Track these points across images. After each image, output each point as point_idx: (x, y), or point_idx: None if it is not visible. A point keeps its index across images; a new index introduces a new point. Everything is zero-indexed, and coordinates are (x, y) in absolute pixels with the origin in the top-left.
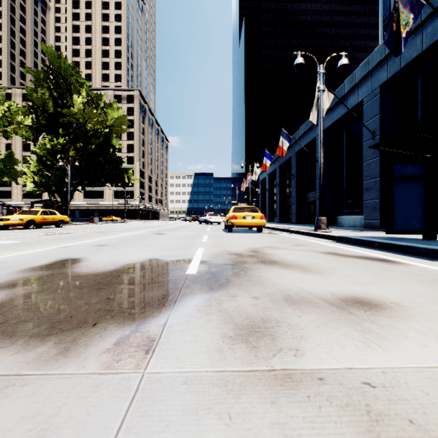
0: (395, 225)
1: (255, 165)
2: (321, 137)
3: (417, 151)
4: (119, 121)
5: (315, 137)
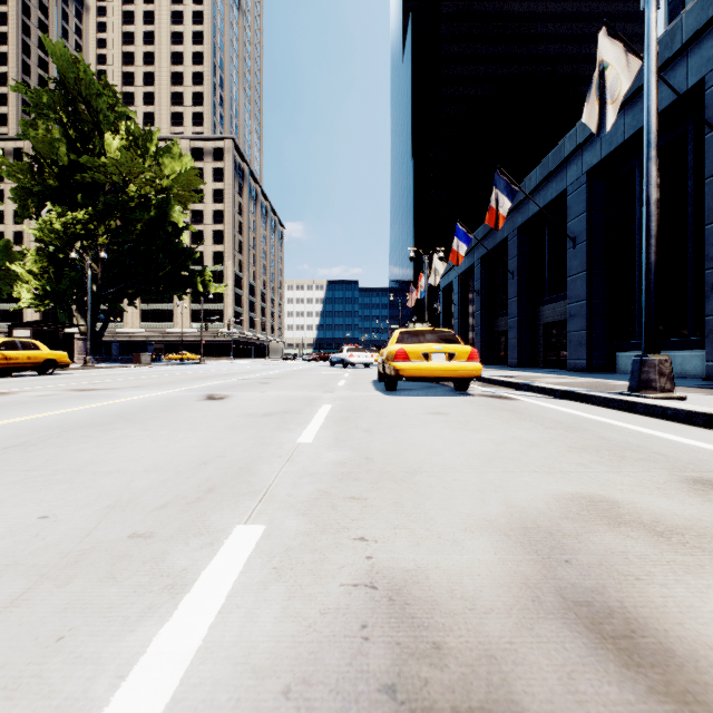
0: None
1: (435, 256)
2: (654, 129)
3: None
4: (185, 179)
5: (565, 189)
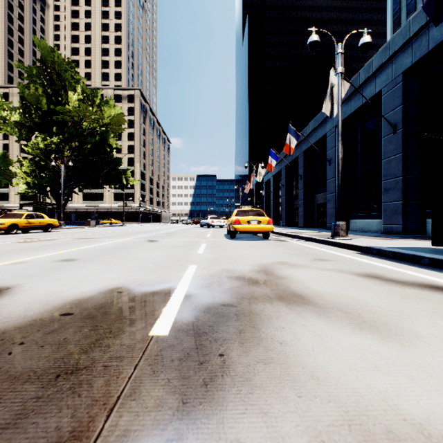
0: None
1: (260, 165)
2: (340, 129)
3: None
4: (116, 119)
5: (325, 134)
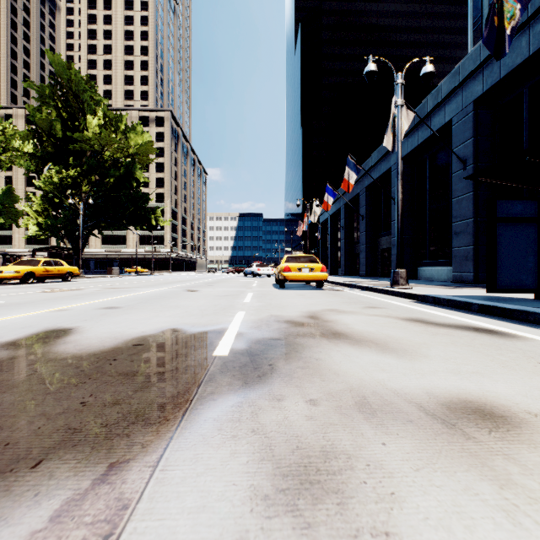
0: (499, 281)
1: (314, 203)
2: (400, 167)
3: (528, 183)
4: (144, 148)
5: (390, 167)
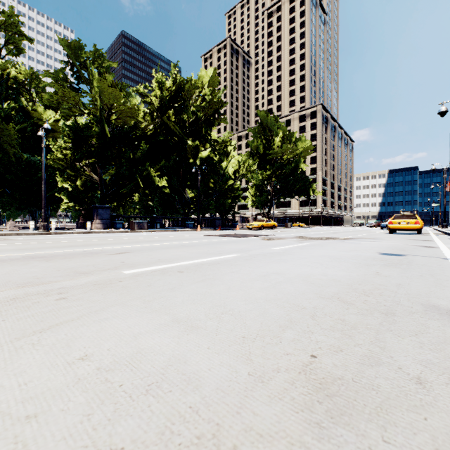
0: None
1: None
2: None
3: None
4: (305, 148)
5: None
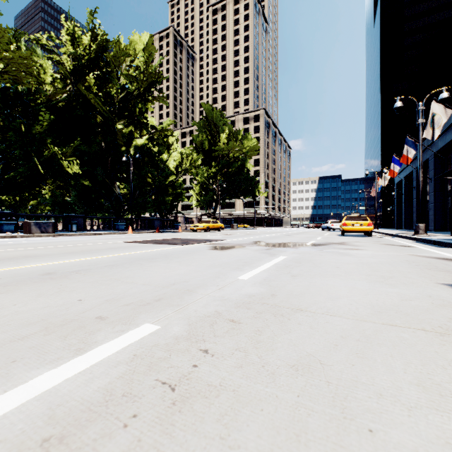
0: None
1: (384, 169)
2: (420, 161)
3: None
4: (252, 147)
5: None
